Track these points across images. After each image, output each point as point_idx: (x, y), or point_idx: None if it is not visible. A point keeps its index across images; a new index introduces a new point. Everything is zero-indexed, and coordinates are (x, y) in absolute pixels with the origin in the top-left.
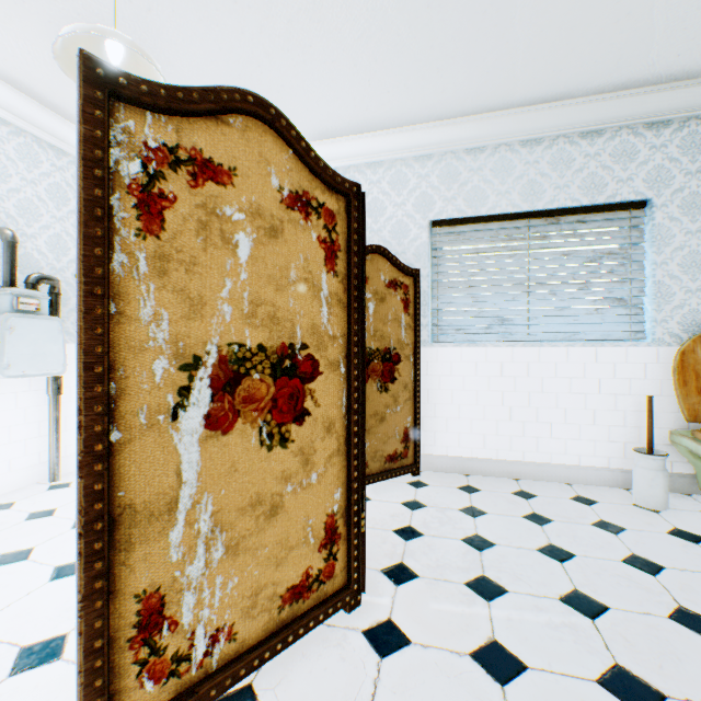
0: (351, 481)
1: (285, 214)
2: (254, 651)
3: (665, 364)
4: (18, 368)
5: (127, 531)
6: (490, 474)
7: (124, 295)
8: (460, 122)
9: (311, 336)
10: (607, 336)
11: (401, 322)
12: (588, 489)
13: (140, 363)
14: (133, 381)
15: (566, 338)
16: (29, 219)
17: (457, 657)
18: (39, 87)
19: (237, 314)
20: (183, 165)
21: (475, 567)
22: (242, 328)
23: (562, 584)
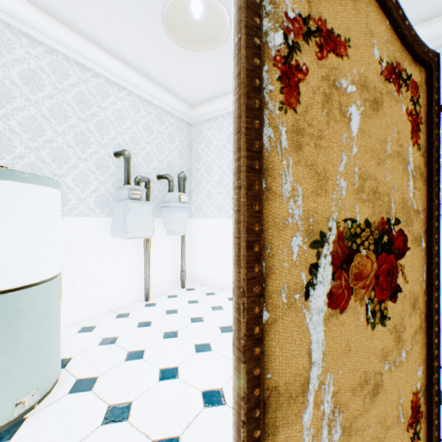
0: (431, 359)
1: (382, 86)
2: None
3: None
4: (131, 233)
5: (272, 414)
6: None
7: (270, 170)
8: None
9: (400, 211)
10: None
11: None
12: None
13: (281, 240)
14: (276, 259)
15: None
16: (134, 144)
17: None
18: (141, 63)
19: (349, 189)
20: (311, 37)
21: None
22: (353, 203)
23: None
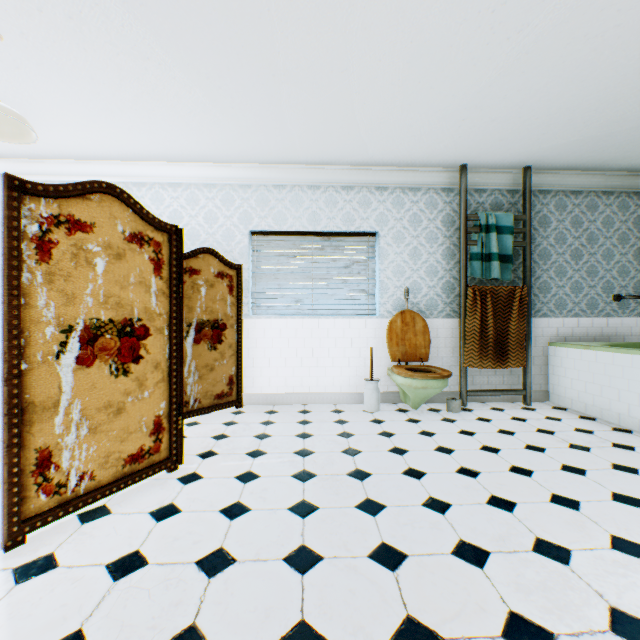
0: (172, 397)
1: (127, 245)
2: (107, 486)
3: (385, 329)
4: None
5: (31, 416)
6: (289, 403)
7: (29, 294)
8: (269, 167)
9: (145, 314)
10: (357, 312)
11: (227, 301)
12: (345, 405)
13: (39, 329)
14: (34, 338)
15: (335, 313)
16: None
17: (227, 479)
18: None
19: (96, 303)
20: (63, 224)
21: (255, 446)
22: (100, 310)
23: (299, 447)
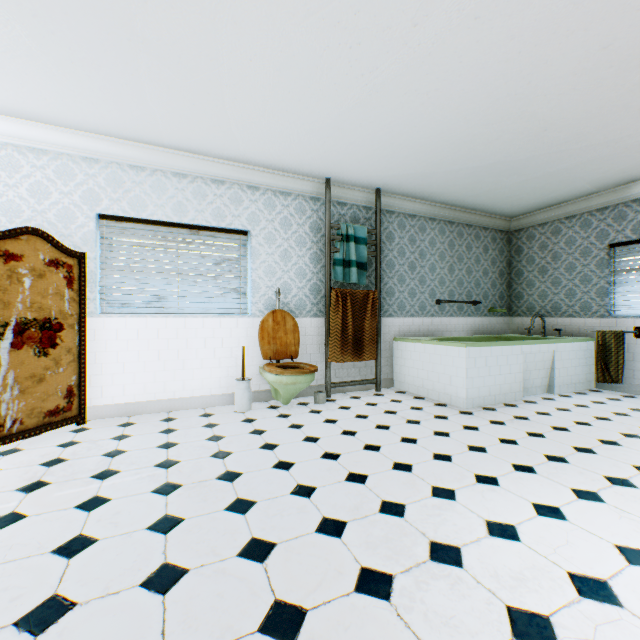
0: None
1: None
2: None
3: (258, 328)
4: None
5: None
6: (150, 412)
7: None
8: (124, 143)
9: None
10: (228, 311)
11: (65, 296)
12: (215, 408)
13: None
14: None
15: (204, 312)
16: None
17: (64, 511)
18: None
19: None
20: None
21: (105, 466)
22: None
23: (161, 458)
